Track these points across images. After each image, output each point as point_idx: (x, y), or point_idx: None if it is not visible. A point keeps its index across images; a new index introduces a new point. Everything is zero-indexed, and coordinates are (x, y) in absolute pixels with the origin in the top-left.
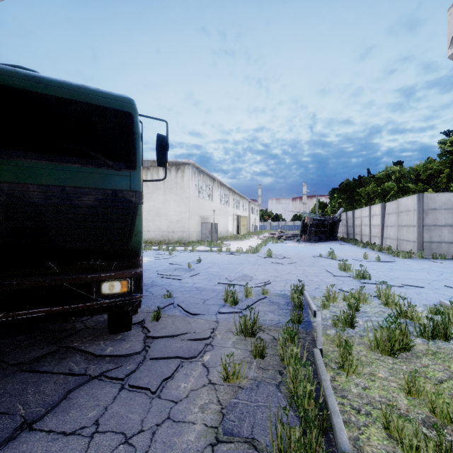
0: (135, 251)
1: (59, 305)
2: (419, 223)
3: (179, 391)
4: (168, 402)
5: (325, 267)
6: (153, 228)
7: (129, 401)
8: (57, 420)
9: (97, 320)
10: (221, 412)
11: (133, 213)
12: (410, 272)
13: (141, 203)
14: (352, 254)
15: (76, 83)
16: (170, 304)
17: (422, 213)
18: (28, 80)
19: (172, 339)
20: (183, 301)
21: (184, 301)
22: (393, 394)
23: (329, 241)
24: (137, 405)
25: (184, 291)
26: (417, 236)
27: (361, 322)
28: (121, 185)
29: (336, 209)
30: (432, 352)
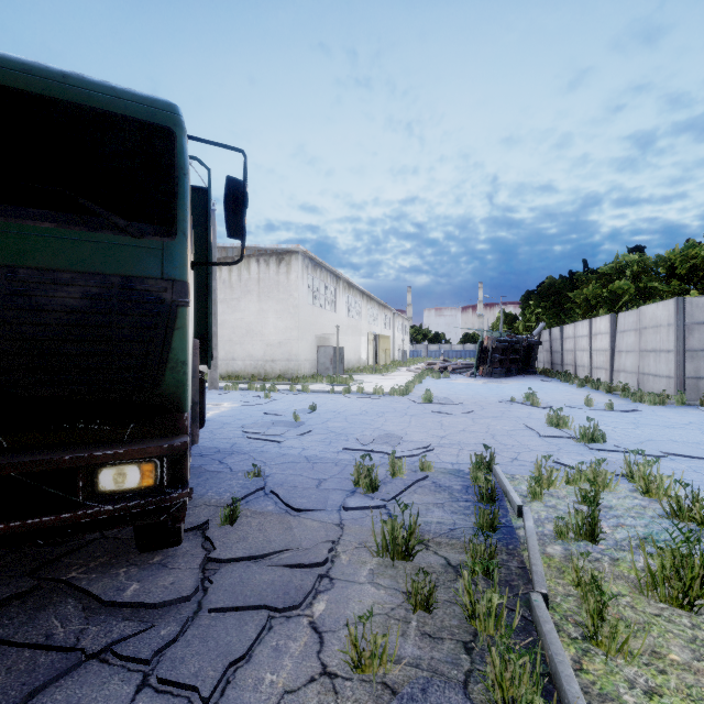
0: (173, 402)
1: None
2: (677, 346)
3: (259, 693)
4: None
5: (524, 419)
6: (241, 355)
7: None
8: None
9: None
10: None
11: (166, 324)
12: (671, 430)
13: (183, 304)
14: (563, 397)
15: (61, 69)
16: (259, 490)
17: (682, 330)
18: None
19: (255, 564)
20: (282, 484)
21: (283, 482)
22: None
23: (523, 376)
24: None
25: (285, 463)
26: (673, 367)
27: (607, 529)
28: (142, 266)
29: (532, 325)
30: None
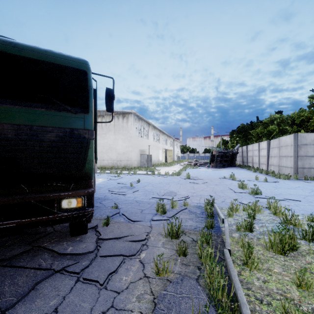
0: (88, 175)
1: (27, 217)
2: (295, 154)
3: (121, 283)
4: (113, 292)
5: (228, 185)
6: (106, 158)
7: (82, 292)
8: (25, 307)
9: (63, 225)
10: (153, 301)
11: (86, 146)
12: (290, 190)
13: (92, 139)
14: (246, 176)
15: (44, 48)
16: (117, 213)
17: (297, 147)
18: (6, 45)
19: (117, 240)
20: (126, 211)
21: (127, 211)
22: (287, 287)
23: (230, 167)
24: (88, 295)
25: (127, 203)
26: (293, 163)
27: (257, 227)
28: (77, 124)
29: (234, 145)
30: (313, 252)
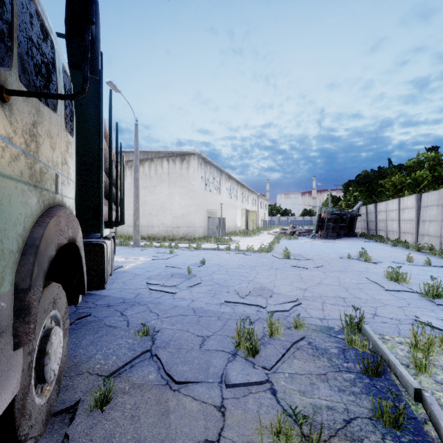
0: None
1: None
2: None
3: None
4: None
5: (364, 273)
6: (157, 224)
7: None
8: None
9: None
10: None
11: None
12: None
13: None
14: (386, 254)
15: None
16: (144, 352)
17: None
18: None
19: None
20: (169, 342)
21: (170, 340)
22: None
23: (348, 238)
24: None
25: (175, 316)
26: None
27: None
28: None
29: (351, 203)
30: None
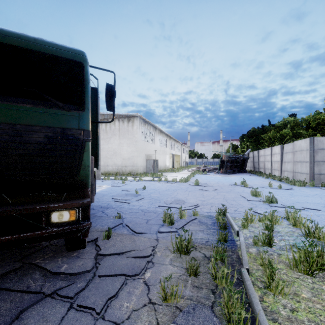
0: (83, 183)
1: (8, 234)
2: (311, 159)
3: (122, 311)
4: (111, 324)
5: (240, 193)
6: (111, 164)
7: (75, 323)
8: None
9: None
10: None
11: (81, 149)
12: (307, 198)
13: (88, 140)
14: (259, 183)
15: (33, 36)
16: (120, 224)
17: (313, 152)
18: None
19: (119, 256)
20: (130, 221)
21: (131, 221)
22: (320, 318)
23: (240, 173)
24: None
25: (131, 212)
26: (309, 169)
27: (276, 241)
28: (70, 124)
29: (245, 150)
30: None
